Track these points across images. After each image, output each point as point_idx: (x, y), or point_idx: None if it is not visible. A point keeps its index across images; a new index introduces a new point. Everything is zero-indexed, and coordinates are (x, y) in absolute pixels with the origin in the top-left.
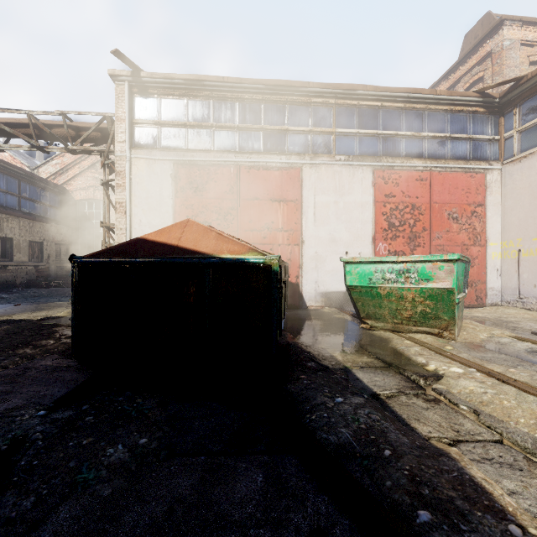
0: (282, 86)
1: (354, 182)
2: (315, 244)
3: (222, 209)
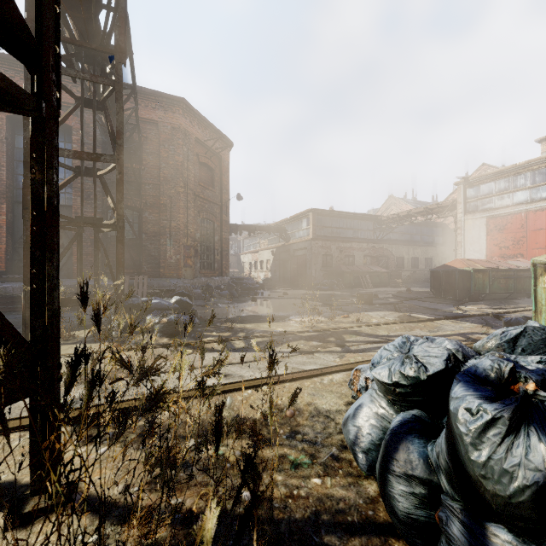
0: None
1: None
2: None
3: (516, 238)
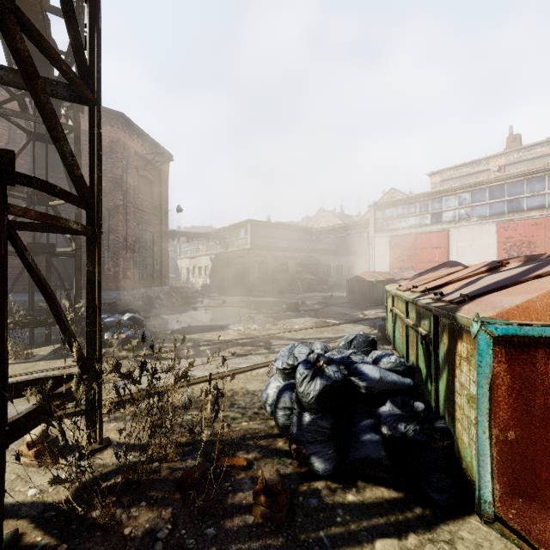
0: (437, 191)
1: (482, 233)
2: None
3: (409, 254)
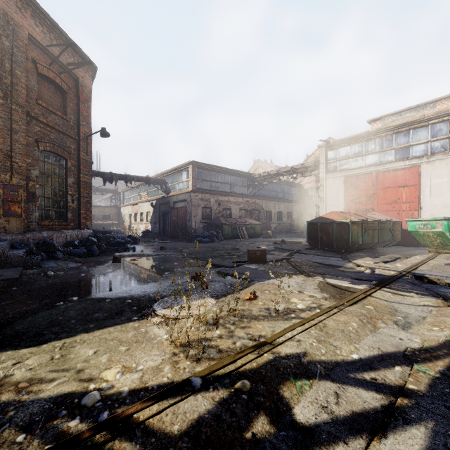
0: (405, 123)
1: None
2: (430, 209)
3: (368, 195)
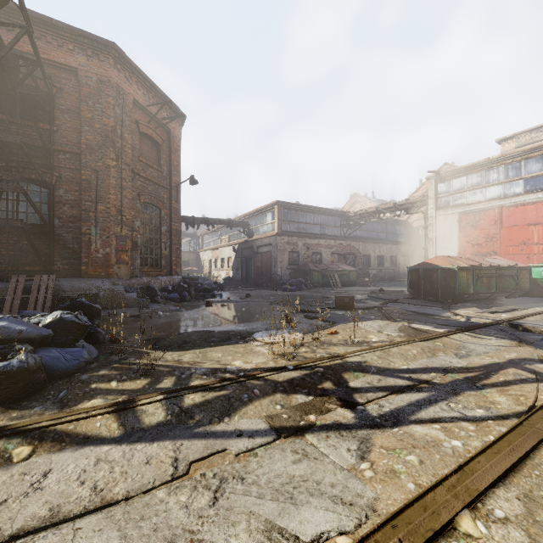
0: (536, 147)
1: None
2: None
3: (489, 235)
